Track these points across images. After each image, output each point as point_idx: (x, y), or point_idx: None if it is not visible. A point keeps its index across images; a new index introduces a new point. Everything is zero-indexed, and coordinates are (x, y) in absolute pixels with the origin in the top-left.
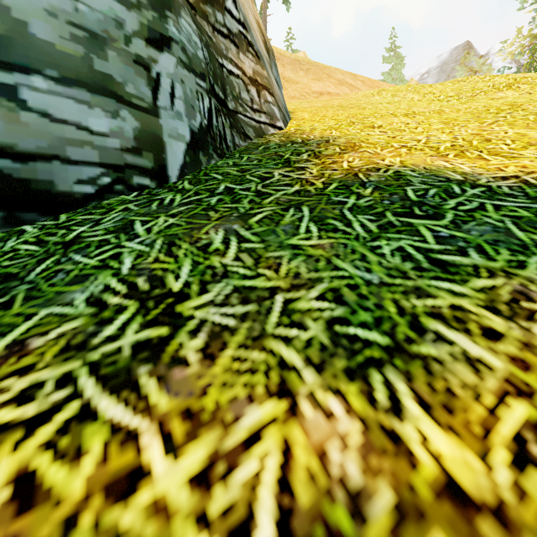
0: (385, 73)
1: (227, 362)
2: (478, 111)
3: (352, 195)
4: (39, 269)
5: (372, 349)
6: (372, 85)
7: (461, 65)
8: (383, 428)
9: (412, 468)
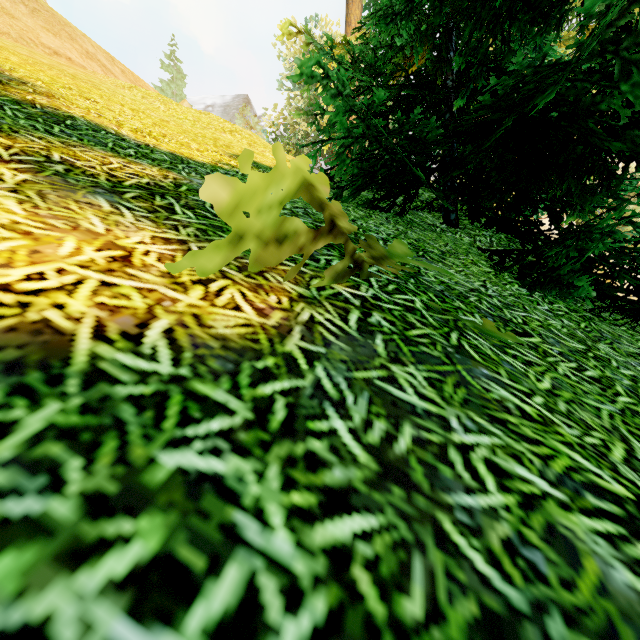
0: (164, 81)
1: None
2: (192, 132)
3: (20, 106)
4: None
5: None
6: (135, 81)
7: (241, 115)
8: None
9: None
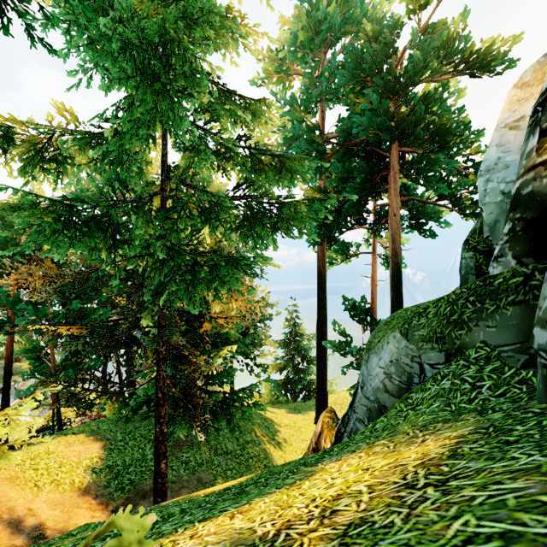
0: None
1: (386, 500)
2: None
3: None
4: (516, 445)
5: (352, 529)
6: None
7: None
8: (334, 525)
9: (324, 527)
